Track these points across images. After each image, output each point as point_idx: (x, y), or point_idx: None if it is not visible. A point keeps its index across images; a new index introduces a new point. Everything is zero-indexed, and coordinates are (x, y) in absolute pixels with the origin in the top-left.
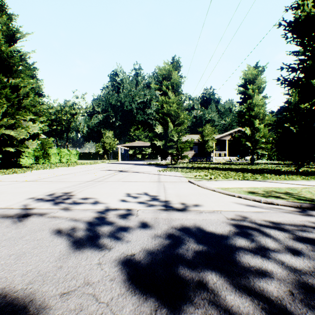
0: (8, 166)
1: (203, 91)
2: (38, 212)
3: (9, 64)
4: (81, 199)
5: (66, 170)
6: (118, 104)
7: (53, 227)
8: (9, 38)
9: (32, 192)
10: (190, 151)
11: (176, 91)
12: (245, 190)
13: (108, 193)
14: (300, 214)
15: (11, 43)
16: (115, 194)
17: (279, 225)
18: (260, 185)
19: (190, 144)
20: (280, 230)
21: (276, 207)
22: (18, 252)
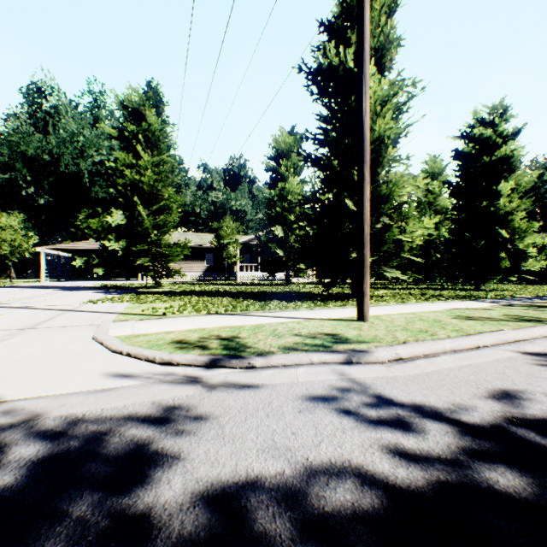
0: None
1: (229, 160)
2: None
3: None
4: None
5: None
6: (47, 157)
7: None
8: None
9: None
10: (200, 263)
11: (155, 147)
12: (170, 336)
13: None
14: (188, 382)
15: None
16: None
17: (83, 423)
18: (220, 323)
19: (183, 249)
20: (57, 440)
21: (167, 372)
22: None
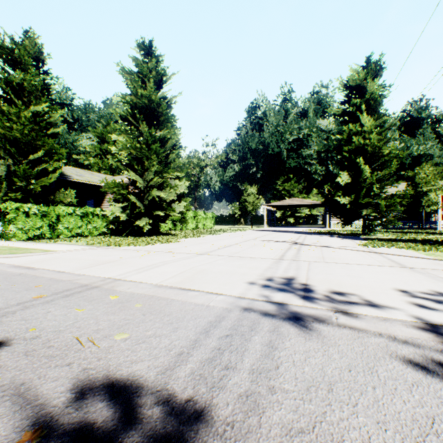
0: (150, 232)
1: (405, 106)
2: (304, 312)
3: (157, 115)
4: (332, 293)
5: (218, 239)
6: (260, 147)
7: (390, 353)
8: (157, 84)
9: (240, 274)
10: None
11: (373, 112)
12: None
13: (360, 285)
14: None
15: (158, 89)
16: (378, 289)
17: None
18: None
19: (401, 200)
20: None
21: None
22: (433, 413)
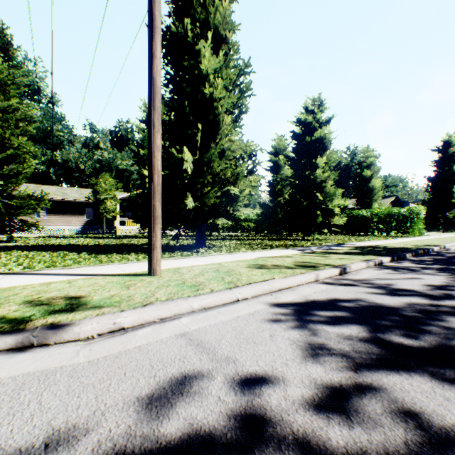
0: None
1: (117, 123)
2: None
3: None
4: None
5: None
6: None
7: None
8: None
9: None
10: (79, 217)
11: (2, 92)
12: None
13: None
14: None
15: None
16: None
17: None
18: None
19: (40, 202)
20: None
21: None
22: None
